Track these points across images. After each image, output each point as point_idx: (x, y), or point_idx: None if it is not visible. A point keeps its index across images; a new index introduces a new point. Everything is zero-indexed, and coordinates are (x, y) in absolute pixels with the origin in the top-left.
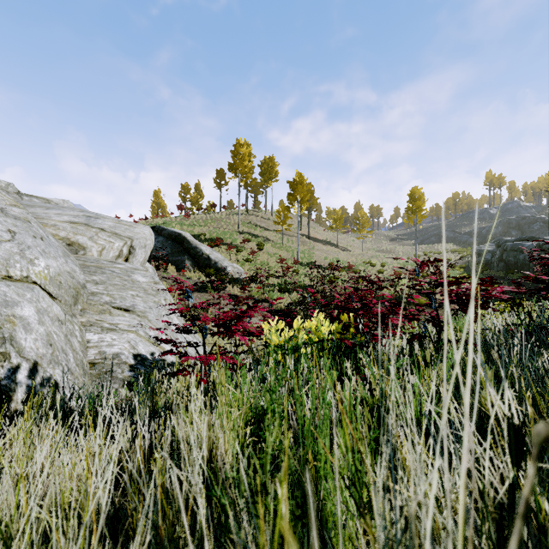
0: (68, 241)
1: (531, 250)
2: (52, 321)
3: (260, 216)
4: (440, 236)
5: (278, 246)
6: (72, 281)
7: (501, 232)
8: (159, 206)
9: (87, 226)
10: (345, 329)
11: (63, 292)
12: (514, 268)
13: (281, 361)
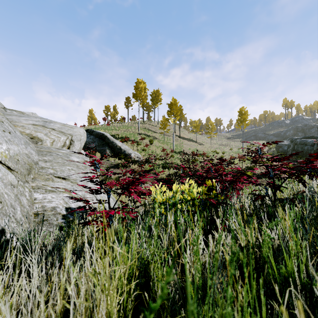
0: (31, 136)
1: (312, 144)
2: (5, 185)
3: (151, 124)
4: (256, 136)
5: (161, 142)
6: (27, 160)
7: (292, 133)
8: (92, 118)
9: (43, 127)
10: (210, 191)
11: (20, 166)
12: (301, 155)
13: (164, 214)
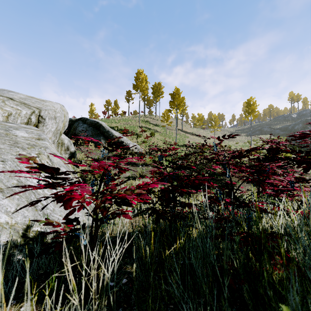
0: None
1: None
2: None
3: (152, 118)
4: (261, 130)
5: (163, 135)
6: None
7: (301, 127)
8: (92, 113)
9: None
10: None
11: None
12: None
13: None
